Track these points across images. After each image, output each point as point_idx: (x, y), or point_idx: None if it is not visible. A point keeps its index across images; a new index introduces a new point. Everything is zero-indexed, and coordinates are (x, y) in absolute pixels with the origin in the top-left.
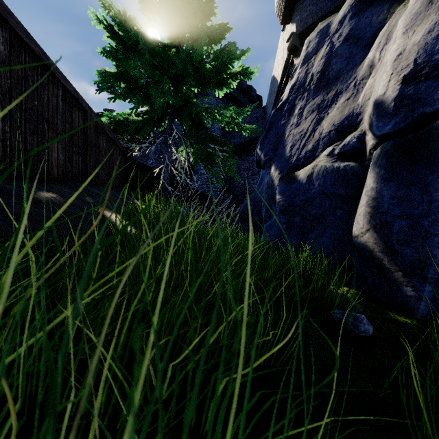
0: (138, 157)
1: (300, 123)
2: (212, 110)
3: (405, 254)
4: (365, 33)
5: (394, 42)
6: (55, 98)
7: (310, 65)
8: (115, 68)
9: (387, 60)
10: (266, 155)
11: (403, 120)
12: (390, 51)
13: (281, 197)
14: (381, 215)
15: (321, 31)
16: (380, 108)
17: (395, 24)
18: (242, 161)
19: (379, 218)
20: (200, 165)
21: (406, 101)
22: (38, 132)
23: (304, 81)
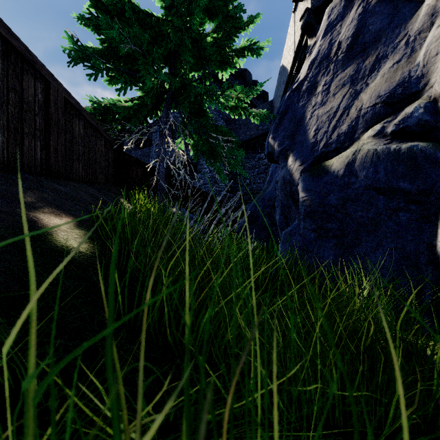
0: (140, 156)
1: (327, 101)
2: (215, 91)
3: None
4: None
5: None
6: None
7: (335, 33)
8: (100, 44)
9: None
10: (281, 144)
11: None
12: None
13: (307, 195)
14: None
15: None
16: None
17: None
18: (247, 159)
19: None
20: (203, 164)
21: None
22: None
23: (329, 53)
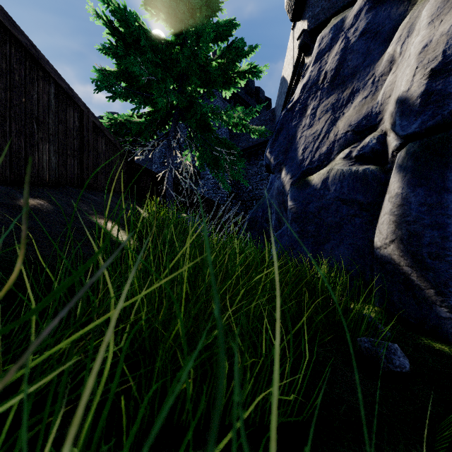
0: (142, 161)
1: (313, 124)
2: (219, 110)
3: (438, 270)
4: (384, 26)
5: (417, 35)
6: (46, 95)
7: (323, 62)
8: (116, 67)
9: (410, 54)
10: (276, 158)
11: (431, 118)
12: (414, 43)
13: (293, 204)
14: (409, 224)
15: (335, 27)
16: (404, 106)
17: (417, 15)
18: (250, 166)
19: (406, 228)
20: (206, 170)
21: (434, 97)
22: (26, 132)
23: (317, 80)
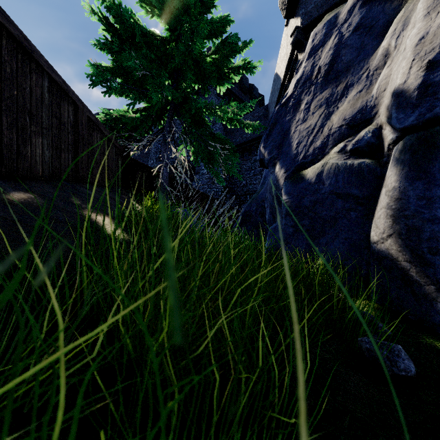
0: (138, 157)
1: (307, 118)
2: (213, 106)
3: (439, 265)
4: (378, 21)
5: (412, 28)
6: (39, 89)
7: (317, 58)
8: (111, 63)
9: (406, 46)
10: (270, 153)
11: (429, 110)
12: (410, 36)
13: (287, 198)
14: (407, 218)
15: (328, 22)
16: (400, 98)
17: (412, 8)
18: (244, 161)
19: (404, 222)
20: (201, 165)
21: (432, 89)
22: (18, 126)
23: (311, 75)
